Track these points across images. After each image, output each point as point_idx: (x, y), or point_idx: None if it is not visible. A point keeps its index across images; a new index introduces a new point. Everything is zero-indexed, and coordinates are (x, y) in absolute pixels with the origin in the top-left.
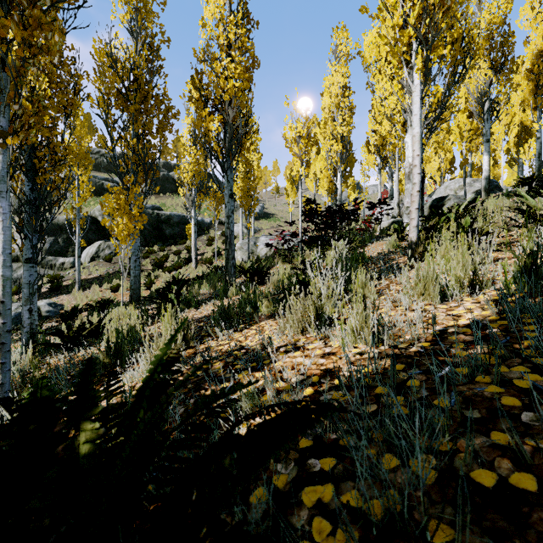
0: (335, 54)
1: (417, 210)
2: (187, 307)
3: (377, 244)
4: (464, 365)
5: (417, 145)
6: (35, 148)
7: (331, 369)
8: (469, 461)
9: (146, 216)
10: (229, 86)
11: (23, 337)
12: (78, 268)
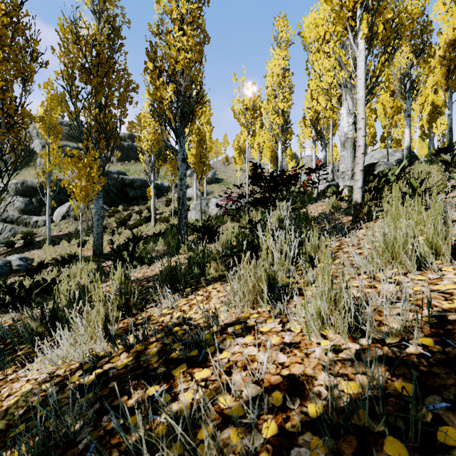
0: (277, 40)
1: (362, 172)
2: (141, 264)
3: (318, 205)
4: None
5: (362, 108)
6: None
7: (297, 377)
8: None
9: (103, 178)
10: (181, 57)
11: None
12: (48, 226)
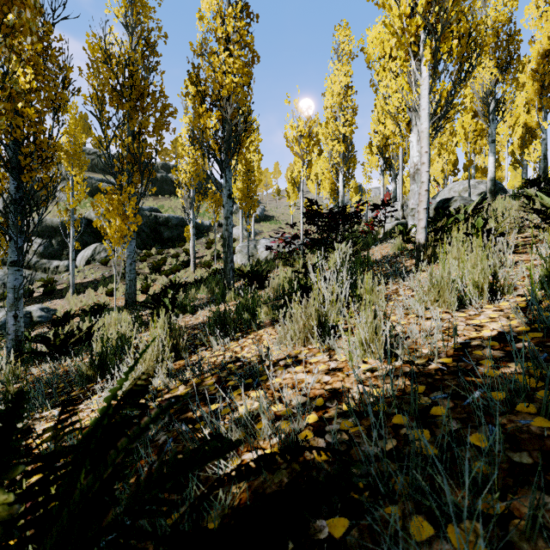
0: (337, 53)
1: (426, 211)
2: (183, 313)
3: (382, 247)
4: (498, 388)
5: (426, 141)
6: (20, 145)
7: (337, 389)
8: (530, 534)
9: (140, 217)
10: (227, 81)
11: (7, 345)
12: (72, 272)
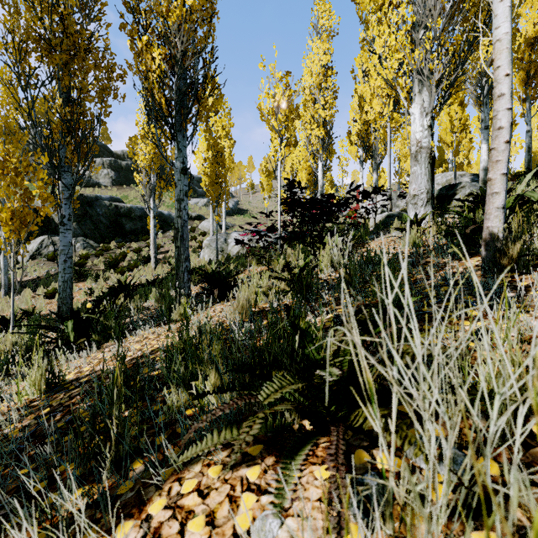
0: (316, 28)
1: (505, 178)
2: (105, 338)
3: (386, 242)
4: None
5: (506, 56)
6: None
7: None
8: None
9: (52, 197)
10: (177, 2)
11: None
12: (4, 269)
